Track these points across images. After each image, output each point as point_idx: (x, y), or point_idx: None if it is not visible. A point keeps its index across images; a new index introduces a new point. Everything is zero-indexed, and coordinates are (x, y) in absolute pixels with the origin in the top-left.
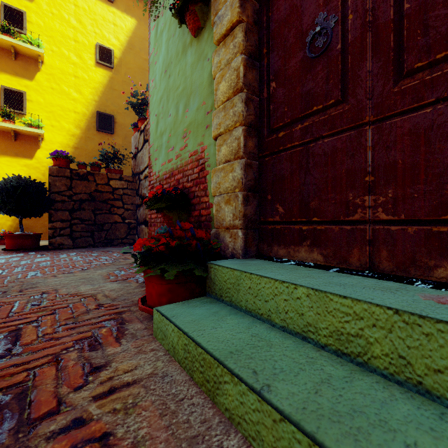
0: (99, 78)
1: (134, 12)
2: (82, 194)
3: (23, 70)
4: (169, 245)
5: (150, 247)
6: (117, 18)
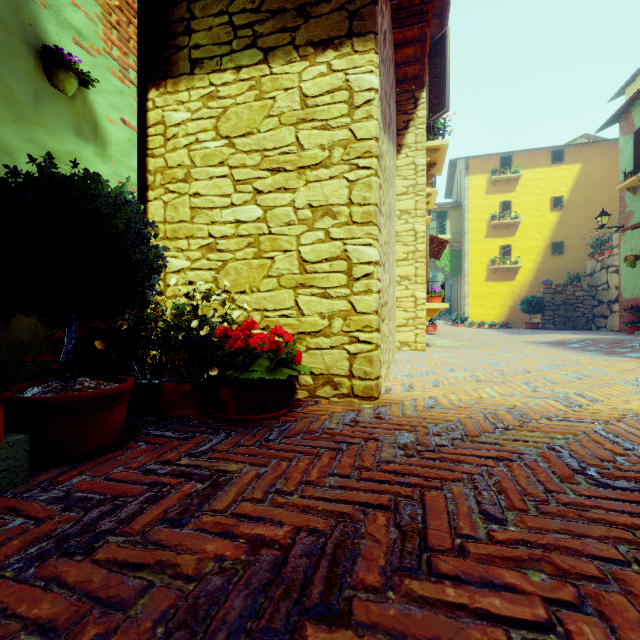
0: (552, 220)
1: (579, 159)
2: (558, 301)
3: (509, 232)
4: (637, 320)
5: (632, 320)
6: (566, 171)
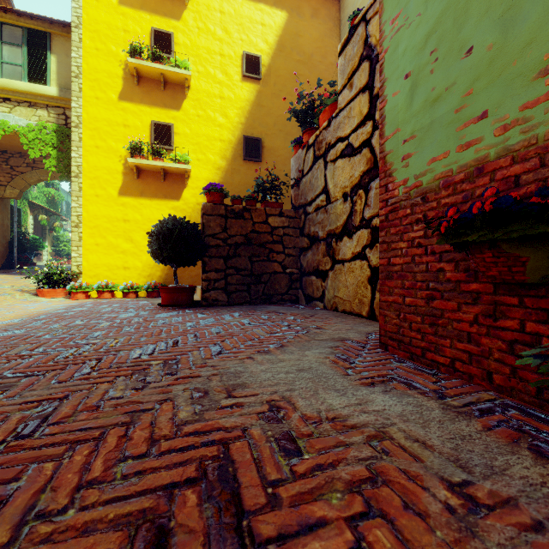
0: (245, 95)
1: (284, 3)
2: (237, 236)
3: (171, 100)
4: None
5: None
6: (266, 16)
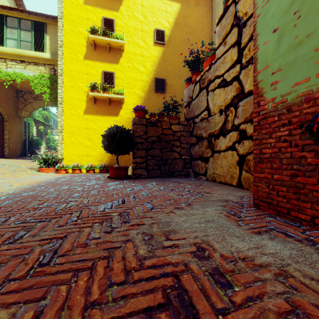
0: (156, 54)
1: None
2: (153, 137)
3: (113, 58)
4: None
5: None
6: (168, 6)
